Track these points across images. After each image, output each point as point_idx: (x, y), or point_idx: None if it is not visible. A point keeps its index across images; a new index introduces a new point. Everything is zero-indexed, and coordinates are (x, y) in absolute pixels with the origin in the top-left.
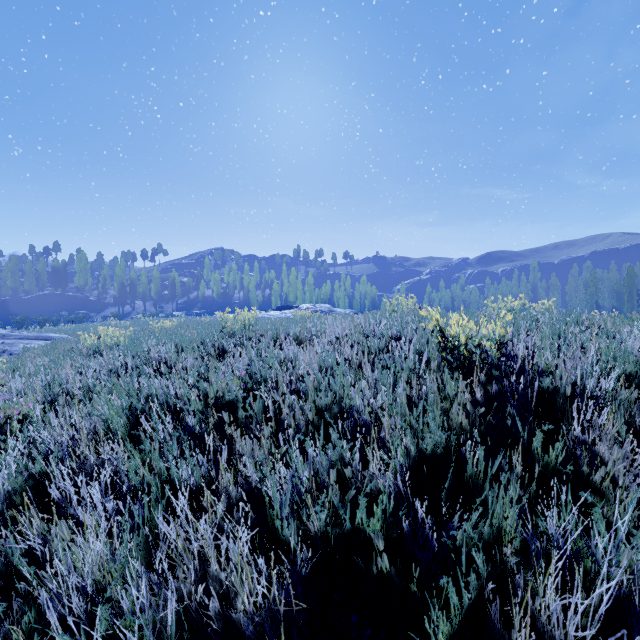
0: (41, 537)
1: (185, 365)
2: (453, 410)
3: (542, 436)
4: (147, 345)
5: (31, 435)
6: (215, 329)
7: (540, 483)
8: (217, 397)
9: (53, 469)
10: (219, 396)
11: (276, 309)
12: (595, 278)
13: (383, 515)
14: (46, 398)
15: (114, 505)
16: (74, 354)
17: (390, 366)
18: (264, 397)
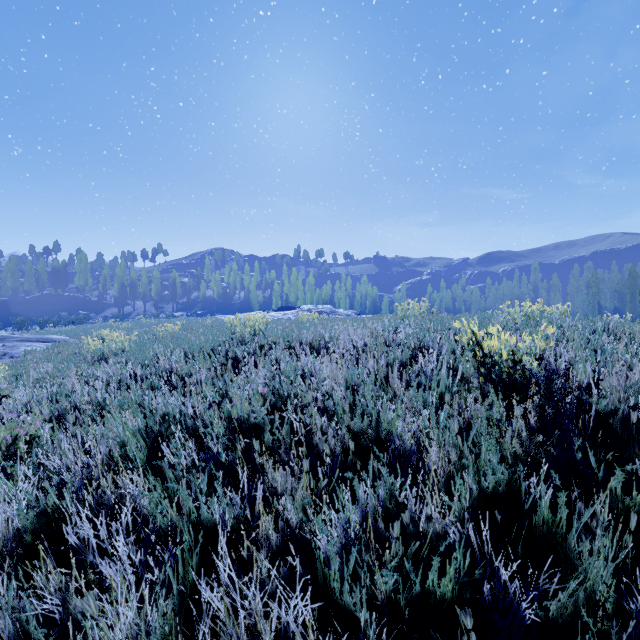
0: (59, 595)
1: (198, 376)
2: (506, 438)
3: (623, 475)
4: (155, 352)
5: (39, 457)
6: (223, 334)
7: (617, 526)
8: (242, 419)
9: (66, 502)
10: (243, 417)
11: (277, 310)
12: (597, 278)
13: (456, 575)
14: (53, 413)
15: (141, 557)
16: (78, 360)
17: (421, 381)
18: (293, 419)
